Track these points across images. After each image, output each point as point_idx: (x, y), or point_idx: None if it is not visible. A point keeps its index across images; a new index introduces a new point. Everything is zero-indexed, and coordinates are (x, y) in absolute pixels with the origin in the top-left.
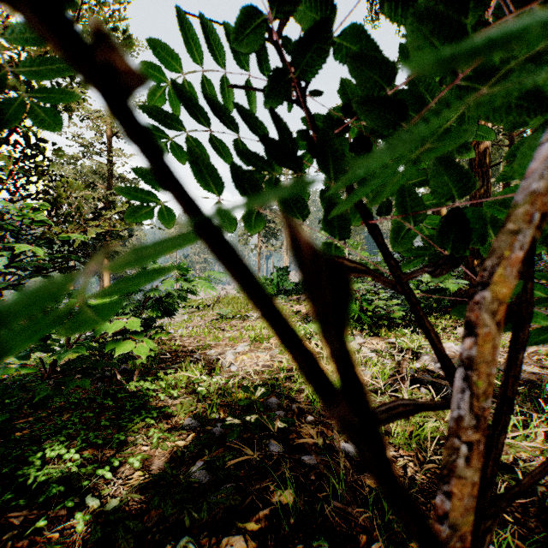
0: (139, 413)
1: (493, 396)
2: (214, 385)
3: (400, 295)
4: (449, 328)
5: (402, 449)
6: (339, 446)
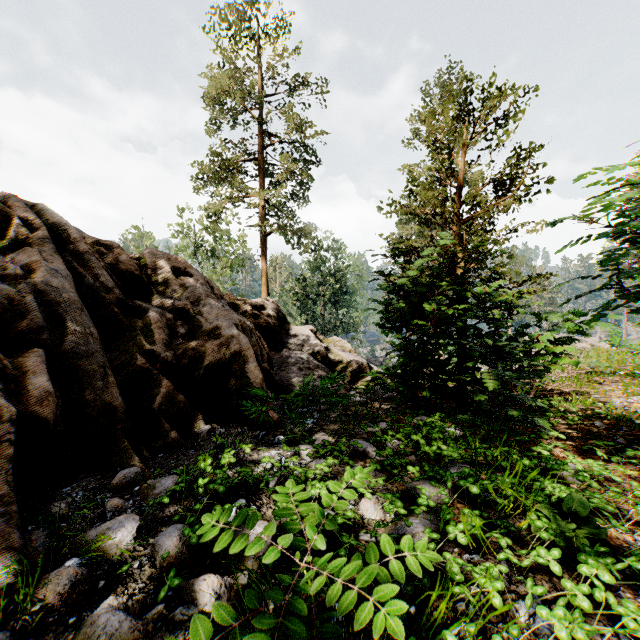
0: None
1: None
2: (610, 412)
3: None
4: None
5: None
6: None
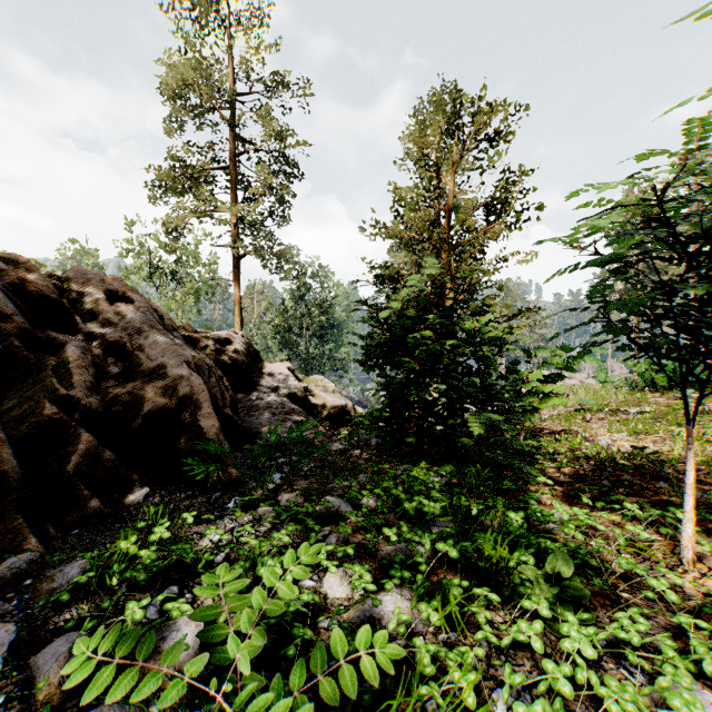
0: None
1: None
2: (597, 451)
3: None
4: None
5: None
6: None
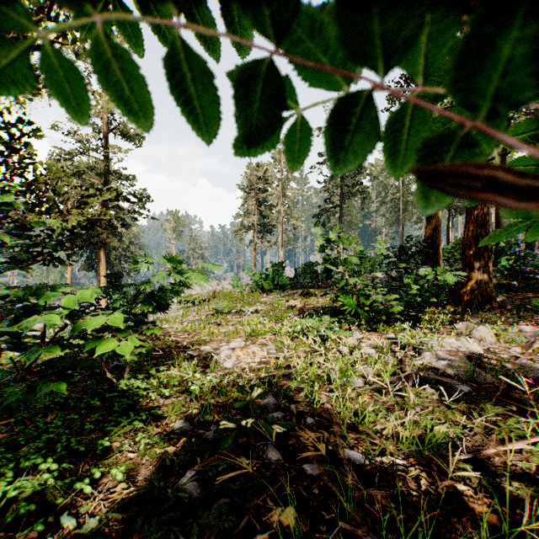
0: (127, 414)
1: (502, 395)
2: (208, 384)
3: (397, 290)
4: (447, 323)
5: (412, 457)
6: (343, 453)
